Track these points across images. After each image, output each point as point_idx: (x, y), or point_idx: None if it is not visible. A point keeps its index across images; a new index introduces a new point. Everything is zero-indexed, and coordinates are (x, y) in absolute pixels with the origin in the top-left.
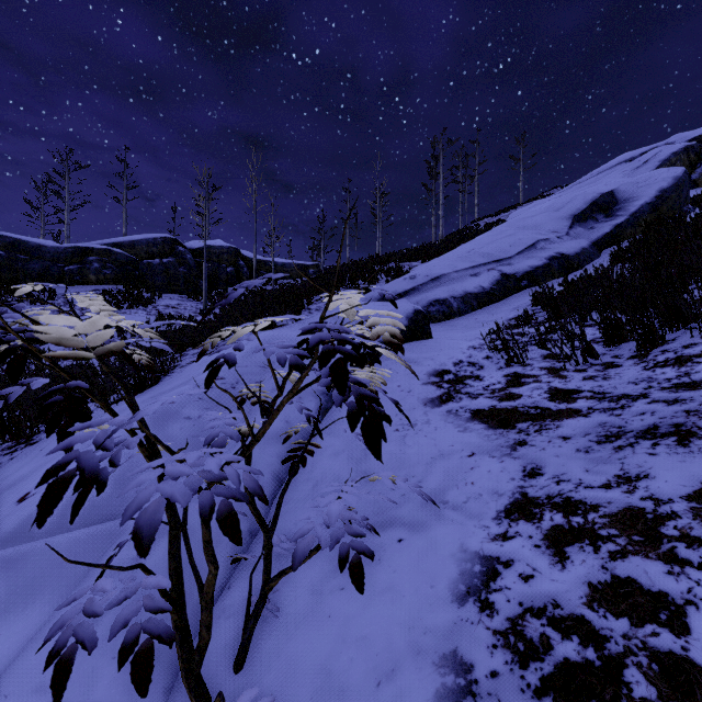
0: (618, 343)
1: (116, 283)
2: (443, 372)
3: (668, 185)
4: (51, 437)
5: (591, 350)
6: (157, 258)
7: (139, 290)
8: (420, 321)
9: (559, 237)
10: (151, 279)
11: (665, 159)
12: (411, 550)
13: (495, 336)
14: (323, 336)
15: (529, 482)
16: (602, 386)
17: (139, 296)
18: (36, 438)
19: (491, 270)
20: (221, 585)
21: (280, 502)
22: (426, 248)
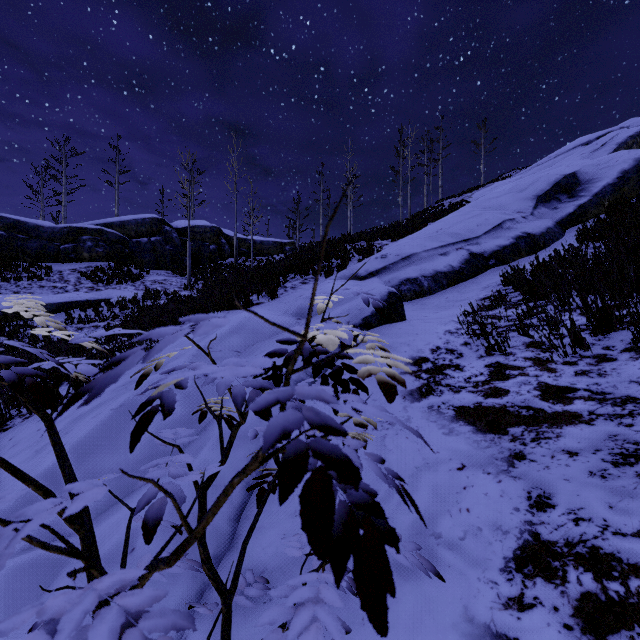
0: (606, 332)
1: (108, 260)
2: (421, 360)
3: (629, 167)
4: (23, 423)
5: (580, 340)
6: (145, 237)
7: (129, 266)
8: (394, 304)
9: (525, 217)
10: (140, 256)
11: (622, 142)
12: (402, 608)
13: (470, 319)
14: (288, 422)
15: (538, 516)
16: (600, 384)
17: (129, 272)
18: (10, 423)
19: (460, 249)
20: (175, 637)
21: (242, 555)
22: (394, 227)
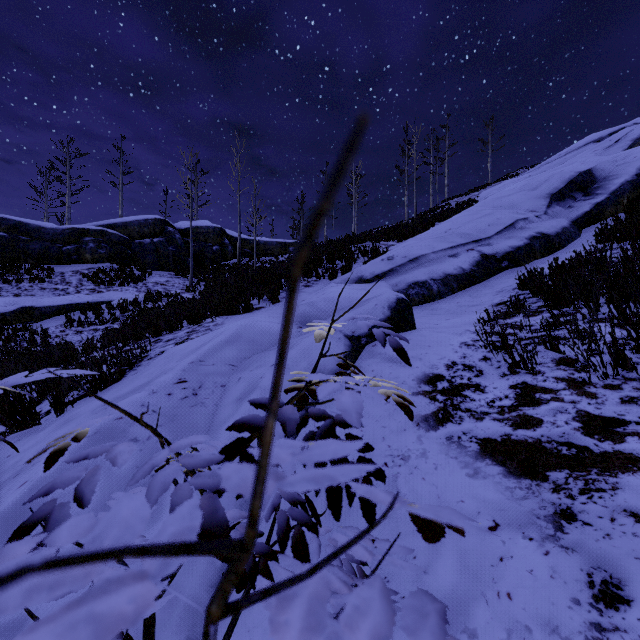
0: None
1: (110, 262)
2: (435, 377)
3: None
4: None
5: (623, 359)
6: (148, 238)
7: (131, 268)
8: (403, 311)
9: (538, 216)
10: (143, 257)
11: (637, 138)
12: None
13: (487, 328)
14: None
15: (608, 616)
16: None
17: (131, 274)
18: None
19: (471, 250)
20: None
21: None
22: (400, 227)
